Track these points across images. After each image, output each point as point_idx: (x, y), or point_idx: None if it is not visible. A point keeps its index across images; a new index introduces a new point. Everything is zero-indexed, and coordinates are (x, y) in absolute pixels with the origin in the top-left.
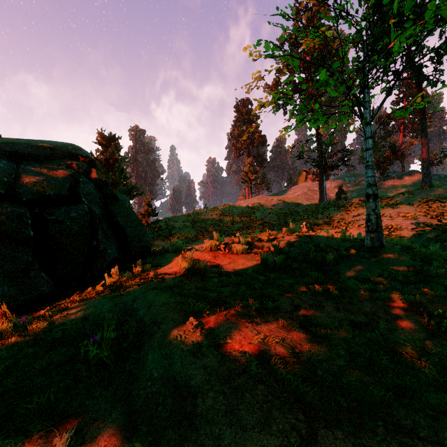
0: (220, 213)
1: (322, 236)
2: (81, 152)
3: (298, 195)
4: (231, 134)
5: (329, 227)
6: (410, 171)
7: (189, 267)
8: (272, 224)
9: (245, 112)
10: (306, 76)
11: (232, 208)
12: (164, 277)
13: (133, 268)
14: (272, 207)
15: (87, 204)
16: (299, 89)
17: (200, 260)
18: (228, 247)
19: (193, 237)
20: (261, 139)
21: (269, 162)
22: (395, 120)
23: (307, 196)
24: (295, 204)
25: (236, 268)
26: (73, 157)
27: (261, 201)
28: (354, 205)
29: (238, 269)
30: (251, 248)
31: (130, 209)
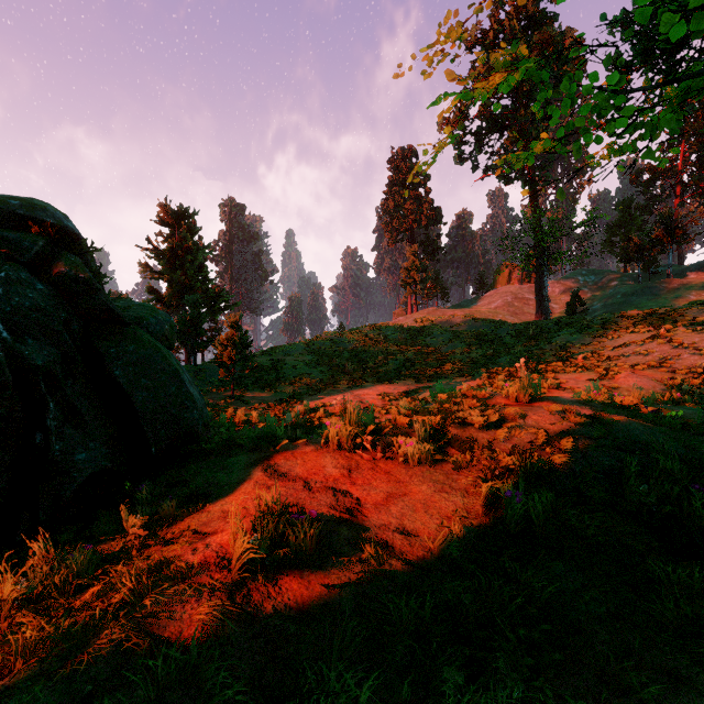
0: (364, 339)
1: (595, 402)
2: (43, 215)
3: (497, 306)
4: (383, 206)
5: (569, 367)
6: (698, 264)
7: (261, 550)
8: (457, 359)
9: (406, 170)
10: (513, 101)
11: (384, 330)
12: (158, 615)
13: (126, 514)
14: (453, 328)
15: (7, 339)
16: (501, 125)
17: (303, 507)
18: (383, 442)
19: (316, 384)
20: (433, 213)
21: (446, 252)
22: (666, 177)
23: (513, 309)
24: (494, 322)
25: (408, 525)
26: (21, 225)
27: (434, 318)
28: (610, 325)
29: (415, 533)
30: (440, 445)
31: (151, 346)
